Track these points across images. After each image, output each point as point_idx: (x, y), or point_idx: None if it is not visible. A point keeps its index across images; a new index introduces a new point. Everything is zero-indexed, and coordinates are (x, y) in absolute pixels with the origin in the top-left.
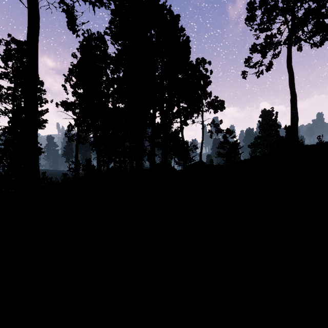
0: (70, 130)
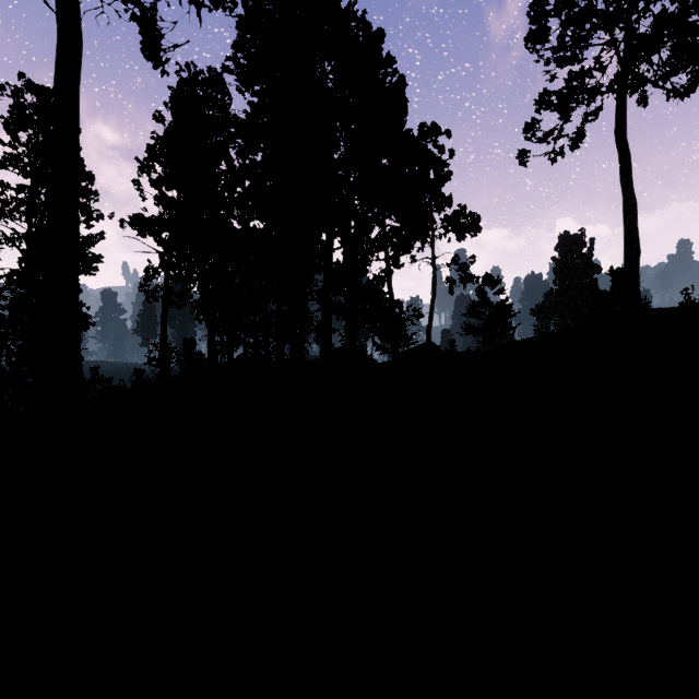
0: (150, 278)
